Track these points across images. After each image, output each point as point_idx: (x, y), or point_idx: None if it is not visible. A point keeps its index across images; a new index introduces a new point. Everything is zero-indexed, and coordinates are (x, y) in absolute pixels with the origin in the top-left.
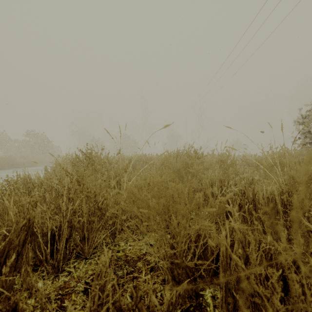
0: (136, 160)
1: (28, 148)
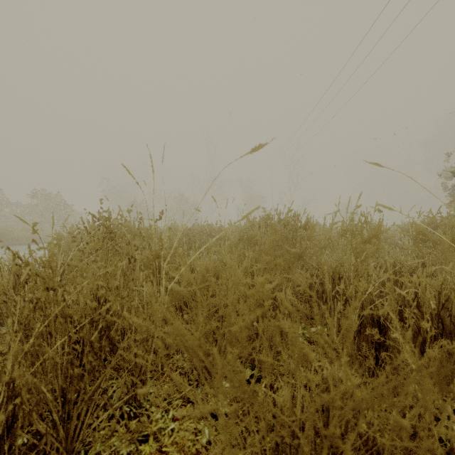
0: (196, 232)
1: (36, 215)
